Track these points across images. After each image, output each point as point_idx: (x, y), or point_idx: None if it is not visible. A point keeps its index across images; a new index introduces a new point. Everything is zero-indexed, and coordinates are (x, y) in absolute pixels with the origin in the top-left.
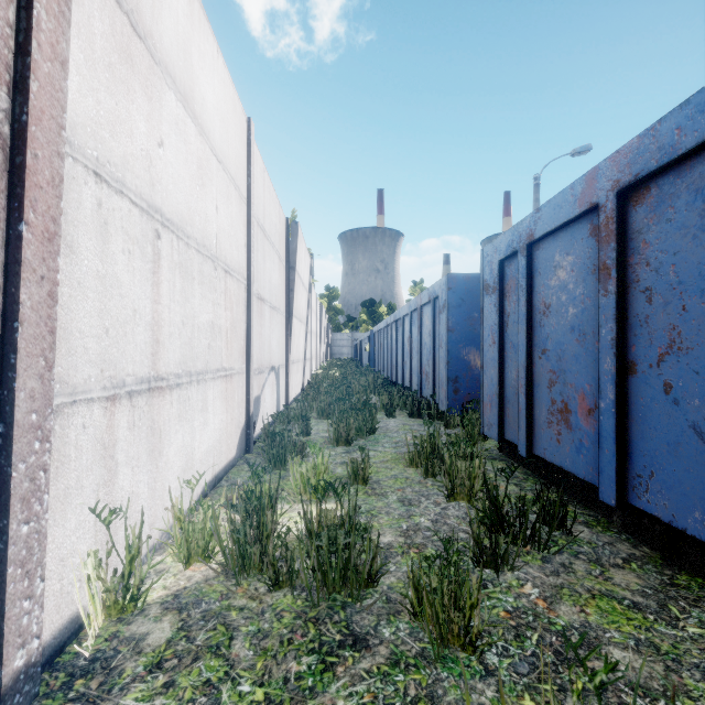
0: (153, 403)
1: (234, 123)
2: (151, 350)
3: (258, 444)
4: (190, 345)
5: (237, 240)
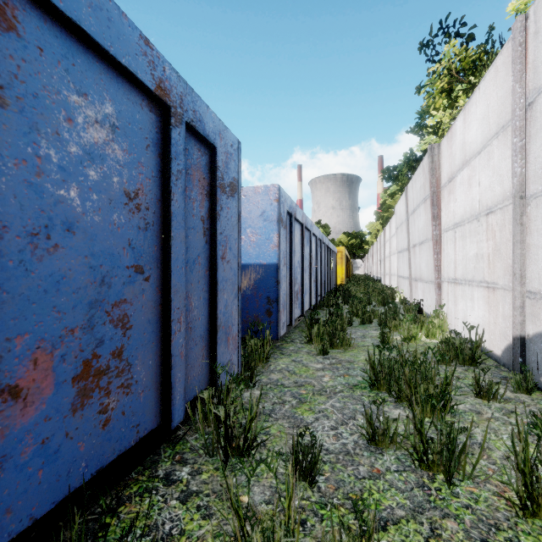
0: (455, 287)
1: (496, 89)
2: (454, 270)
3: (538, 392)
4: (465, 268)
5: (501, 175)
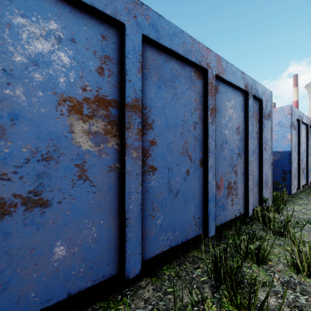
0: None
1: None
2: None
3: None
4: None
5: None
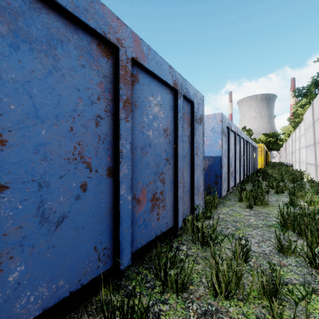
0: None
1: None
2: None
3: None
4: None
5: None
